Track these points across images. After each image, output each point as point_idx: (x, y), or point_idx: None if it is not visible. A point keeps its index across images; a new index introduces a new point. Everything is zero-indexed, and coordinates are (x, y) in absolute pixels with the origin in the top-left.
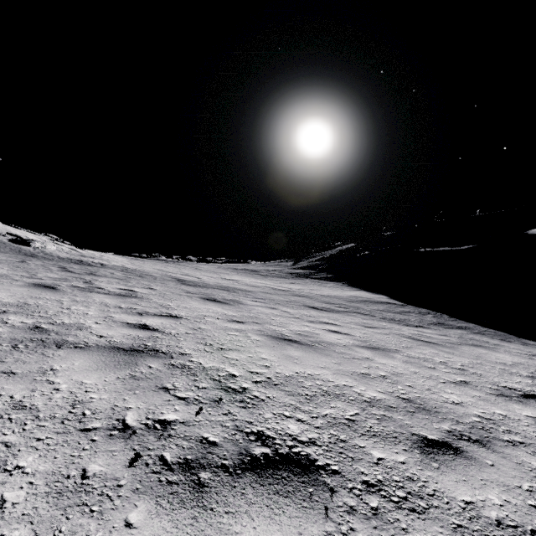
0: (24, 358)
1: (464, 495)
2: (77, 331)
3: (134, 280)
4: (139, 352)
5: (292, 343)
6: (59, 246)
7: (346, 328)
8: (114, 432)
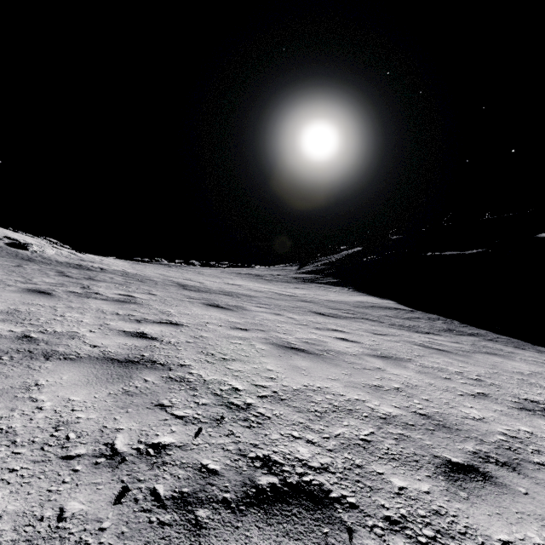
0: (7, 372)
1: (500, 532)
2: (69, 340)
3: (134, 285)
4: (135, 363)
5: (299, 352)
6: (58, 250)
7: (354, 336)
8: (100, 460)
